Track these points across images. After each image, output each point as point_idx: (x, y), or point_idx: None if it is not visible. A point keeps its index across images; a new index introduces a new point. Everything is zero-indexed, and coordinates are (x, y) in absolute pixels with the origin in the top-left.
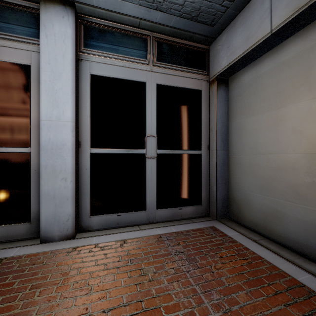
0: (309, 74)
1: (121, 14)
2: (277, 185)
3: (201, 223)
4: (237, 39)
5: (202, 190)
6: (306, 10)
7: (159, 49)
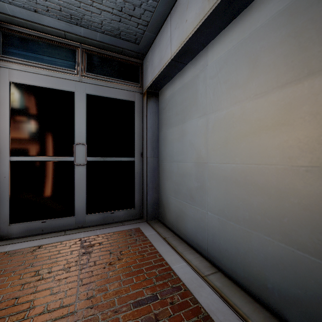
0: (197, 97)
1: (42, 25)
2: (182, 189)
3: (129, 226)
4: (156, 59)
5: (135, 194)
6: (186, 45)
7: (89, 60)
